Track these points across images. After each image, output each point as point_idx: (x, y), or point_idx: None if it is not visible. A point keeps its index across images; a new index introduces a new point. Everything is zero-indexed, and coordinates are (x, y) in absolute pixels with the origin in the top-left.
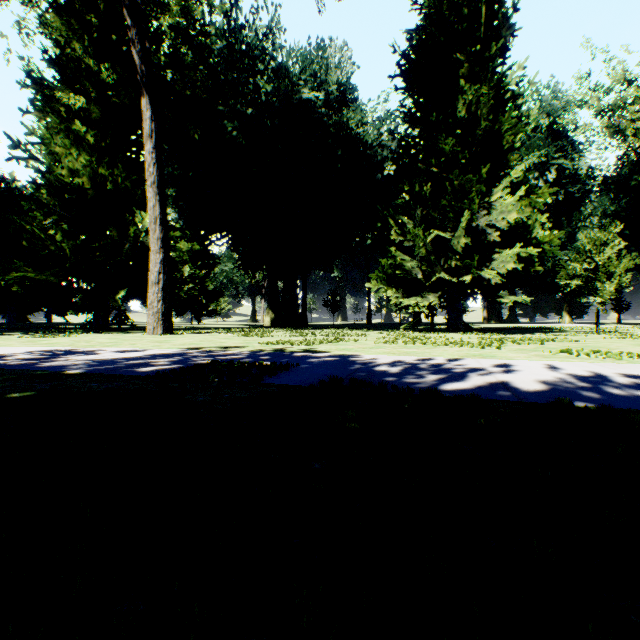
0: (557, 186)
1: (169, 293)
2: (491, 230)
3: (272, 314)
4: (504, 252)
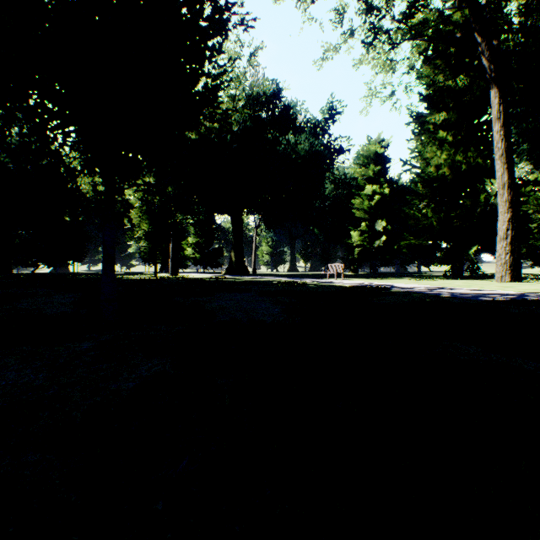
0: None
1: (516, 246)
2: None
3: None
4: None
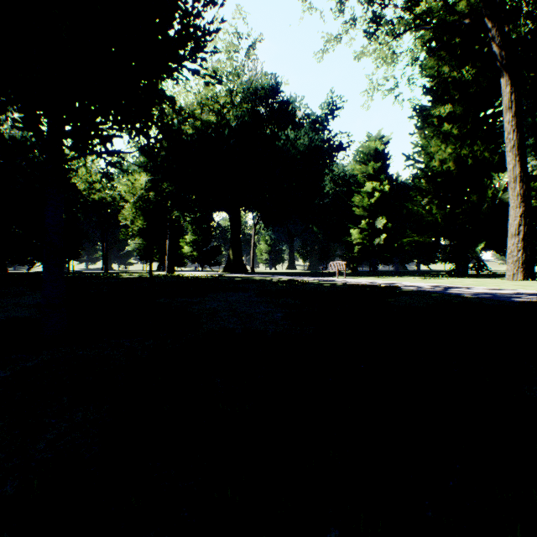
0: None
1: (528, 242)
2: None
3: None
4: None
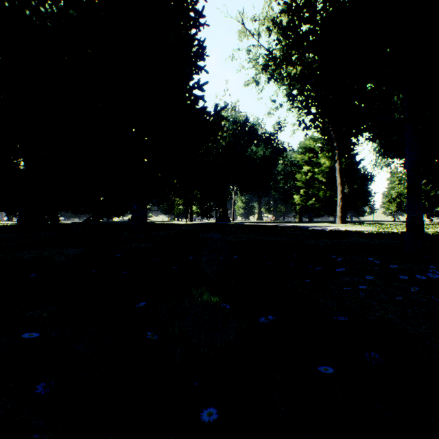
0: None
1: (343, 209)
2: None
3: None
4: None
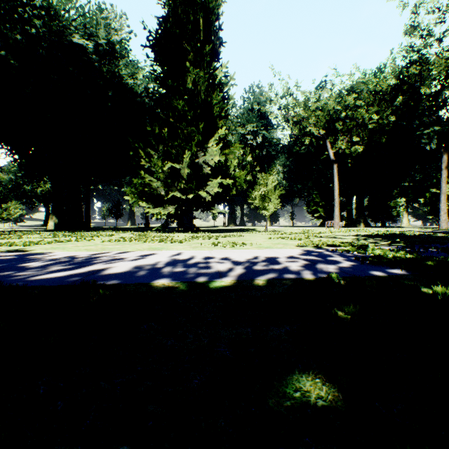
0: (263, 146)
1: None
2: (206, 166)
3: (56, 219)
4: (214, 181)
